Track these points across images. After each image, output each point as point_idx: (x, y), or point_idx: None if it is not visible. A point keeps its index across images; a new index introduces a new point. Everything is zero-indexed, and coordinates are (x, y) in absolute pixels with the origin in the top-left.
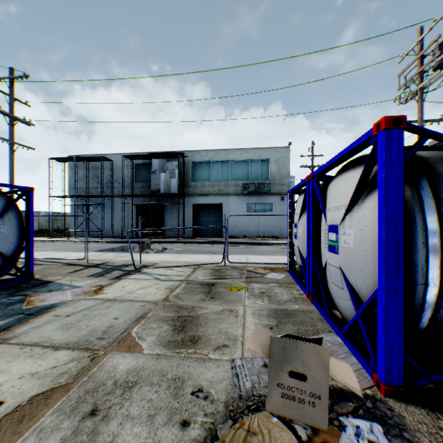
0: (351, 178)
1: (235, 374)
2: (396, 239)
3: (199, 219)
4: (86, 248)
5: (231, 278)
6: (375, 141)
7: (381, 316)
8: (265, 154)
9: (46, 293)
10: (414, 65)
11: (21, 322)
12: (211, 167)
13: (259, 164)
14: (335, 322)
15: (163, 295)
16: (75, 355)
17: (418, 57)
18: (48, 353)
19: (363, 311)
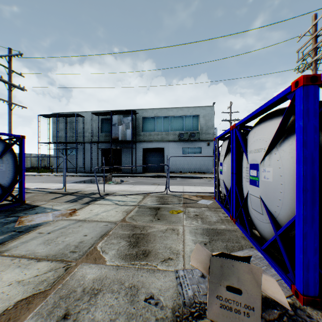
0: (270, 127)
1: (179, 283)
2: (312, 175)
3: (147, 159)
4: (64, 180)
5: (172, 204)
6: (293, 96)
7: (299, 239)
8: (195, 111)
9: (33, 215)
10: (310, 43)
11: (13, 238)
12: (156, 121)
13: (191, 118)
14: (255, 240)
15: (121, 216)
16: (52, 266)
17: (313, 36)
18: (32, 264)
19: (281, 233)
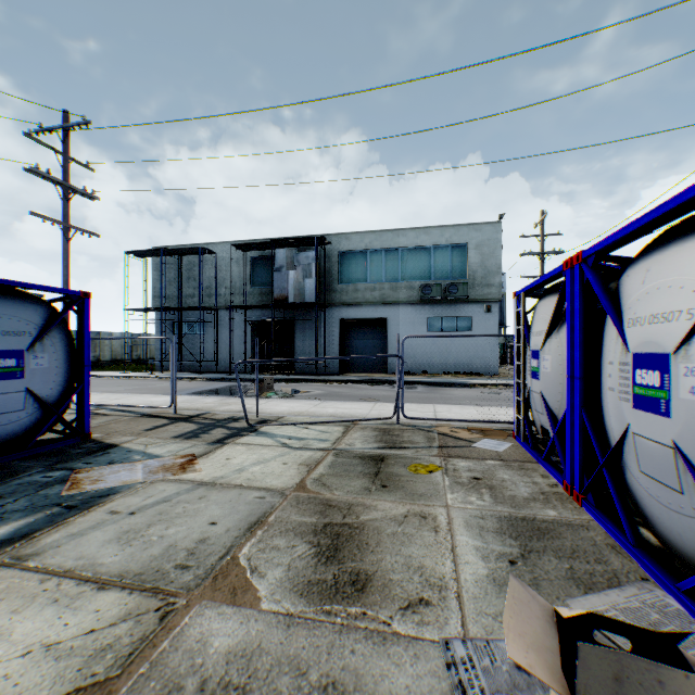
0: None
1: (458, 684)
2: None
3: (349, 344)
4: (172, 389)
5: (413, 448)
6: None
7: None
8: (459, 235)
9: (104, 467)
10: None
11: (53, 522)
12: (369, 260)
13: (449, 252)
14: (651, 558)
15: (294, 477)
16: (131, 604)
17: None
18: (85, 595)
19: None
